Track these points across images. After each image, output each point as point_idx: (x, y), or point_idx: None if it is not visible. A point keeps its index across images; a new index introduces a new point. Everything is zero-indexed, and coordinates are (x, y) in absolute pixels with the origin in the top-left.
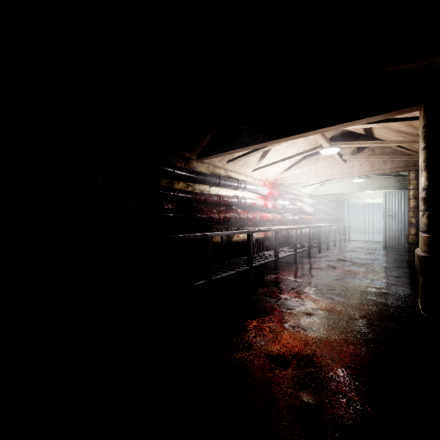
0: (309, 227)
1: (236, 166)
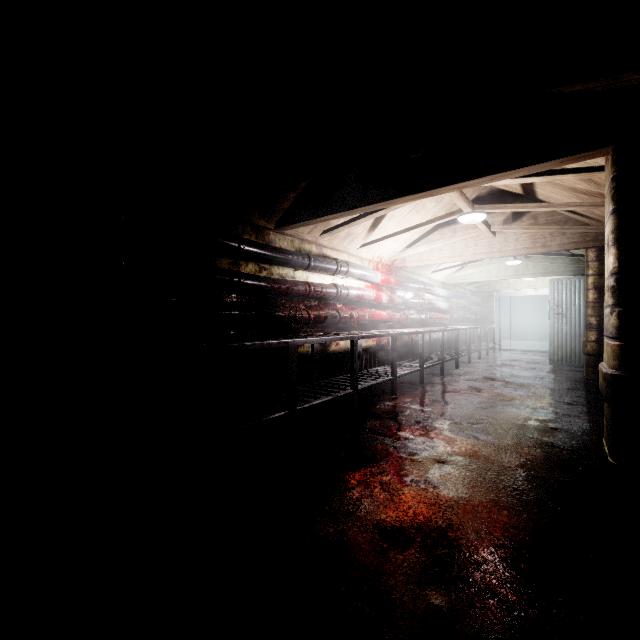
0: (441, 330)
1: (335, 239)
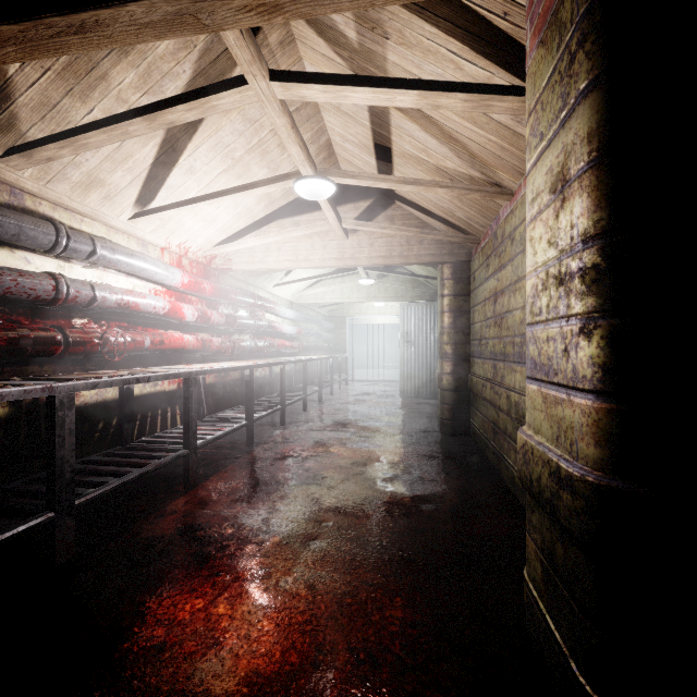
0: (282, 363)
1: (58, 183)
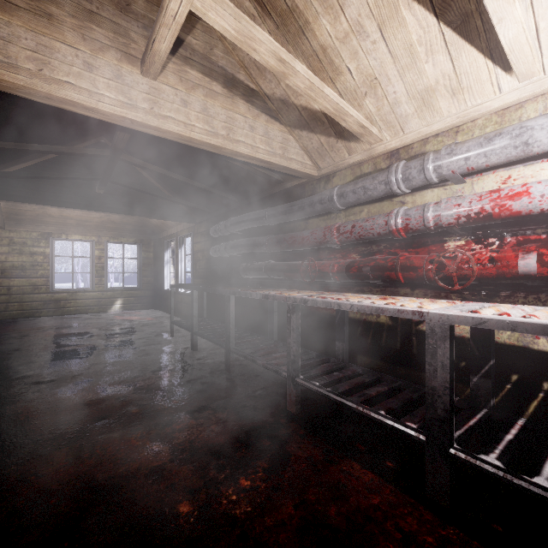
0: None
1: (409, 124)
